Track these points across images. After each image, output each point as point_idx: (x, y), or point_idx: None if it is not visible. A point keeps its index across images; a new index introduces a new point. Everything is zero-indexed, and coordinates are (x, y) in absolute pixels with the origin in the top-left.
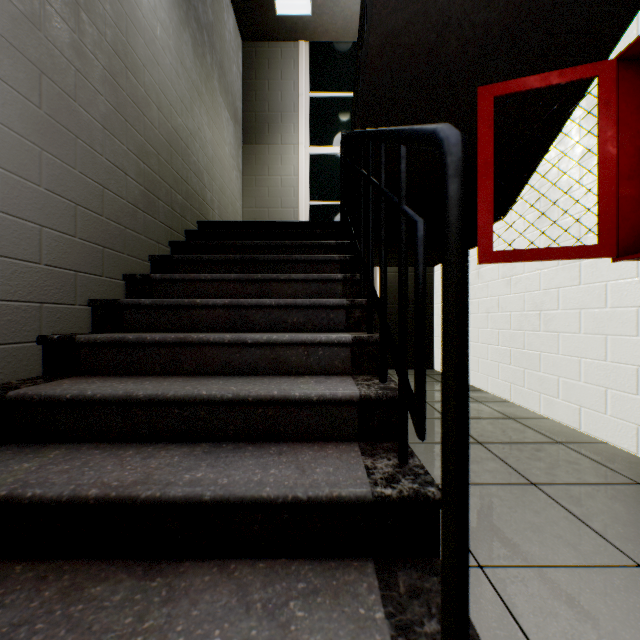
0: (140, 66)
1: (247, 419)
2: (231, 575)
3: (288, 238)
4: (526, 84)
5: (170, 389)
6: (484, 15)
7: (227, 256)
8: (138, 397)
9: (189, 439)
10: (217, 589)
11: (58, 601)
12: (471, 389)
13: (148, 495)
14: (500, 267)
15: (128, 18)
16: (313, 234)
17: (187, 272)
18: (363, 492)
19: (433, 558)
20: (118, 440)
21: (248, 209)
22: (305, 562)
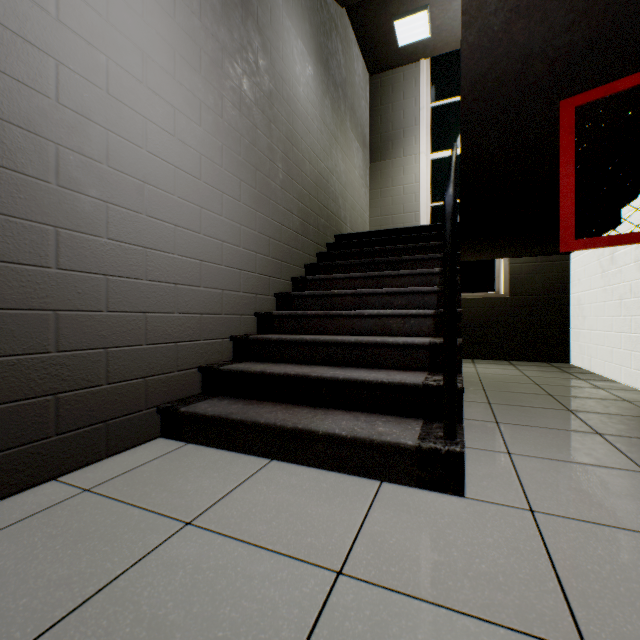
0: (299, 140)
1: (362, 355)
2: (351, 413)
3: (403, 242)
4: (607, 90)
5: (322, 337)
6: (566, 38)
7: (354, 261)
8: (306, 340)
9: (331, 364)
10: (345, 415)
11: (283, 409)
12: (600, 379)
13: (315, 375)
14: (632, 250)
15: (293, 113)
16: (424, 237)
17: (328, 274)
18: (417, 382)
19: (459, 423)
20: (297, 363)
21: (374, 218)
22: (387, 415)
